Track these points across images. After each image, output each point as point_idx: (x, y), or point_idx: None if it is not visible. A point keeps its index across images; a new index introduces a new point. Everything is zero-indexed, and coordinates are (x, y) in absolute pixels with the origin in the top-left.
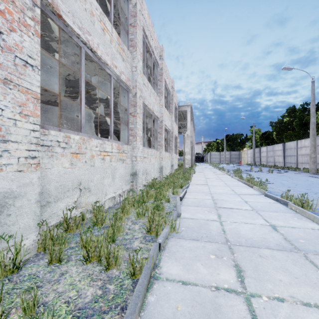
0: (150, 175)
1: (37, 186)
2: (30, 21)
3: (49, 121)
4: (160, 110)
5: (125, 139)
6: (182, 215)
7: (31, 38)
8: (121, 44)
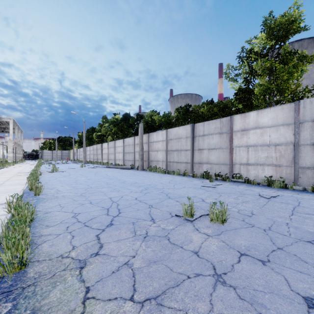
0: None
1: None
2: None
3: None
4: None
5: None
6: None
7: None
8: None
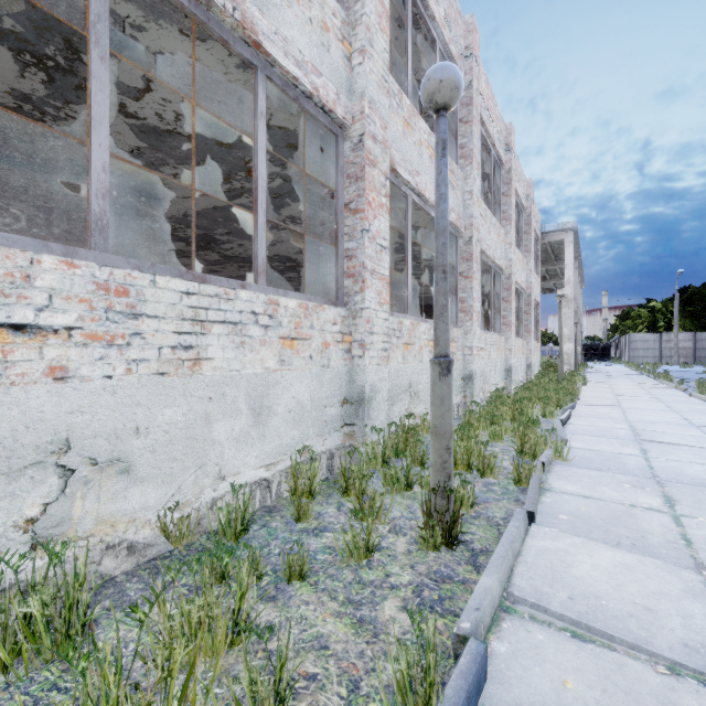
0: (490, 382)
1: (387, 382)
2: (384, 199)
3: (300, 289)
4: (505, 255)
5: (451, 317)
6: (568, 444)
7: (384, 218)
8: (450, 163)
